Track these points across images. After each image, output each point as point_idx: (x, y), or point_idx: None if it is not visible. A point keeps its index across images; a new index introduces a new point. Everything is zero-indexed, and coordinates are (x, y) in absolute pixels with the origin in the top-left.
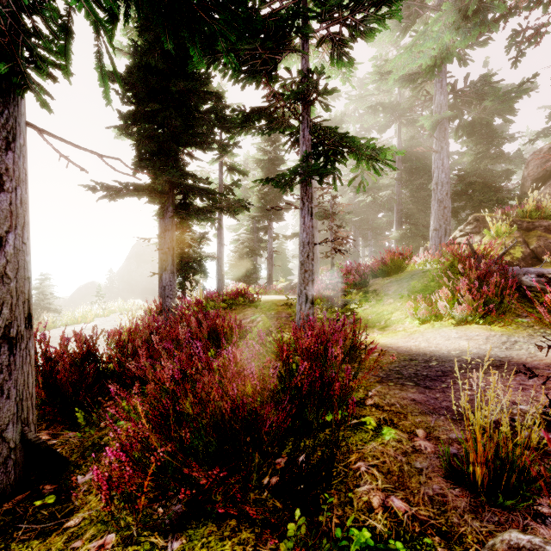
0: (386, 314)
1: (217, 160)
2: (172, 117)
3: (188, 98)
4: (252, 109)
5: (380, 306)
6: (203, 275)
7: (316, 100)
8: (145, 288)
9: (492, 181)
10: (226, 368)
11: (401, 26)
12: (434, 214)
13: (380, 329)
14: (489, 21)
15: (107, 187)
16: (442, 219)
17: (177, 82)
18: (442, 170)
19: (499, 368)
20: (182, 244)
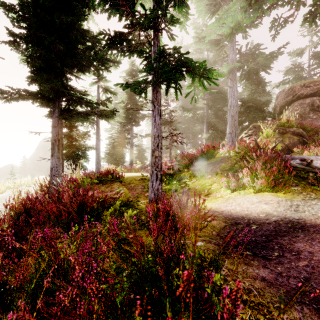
0: (207, 185)
1: (95, 83)
2: (56, 42)
3: (69, 30)
4: (115, 33)
5: (203, 180)
6: (86, 160)
7: (164, 29)
8: (49, 168)
9: (259, 106)
10: (73, 265)
11: (211, 10)
12: (229, 124)
13: (205, 196)
14: (263, 8)
15: (0, 90)
16: (234, 127)
17: (59, 15)
18: (233, 98)
19: (303, 230)
20: (71, 138)
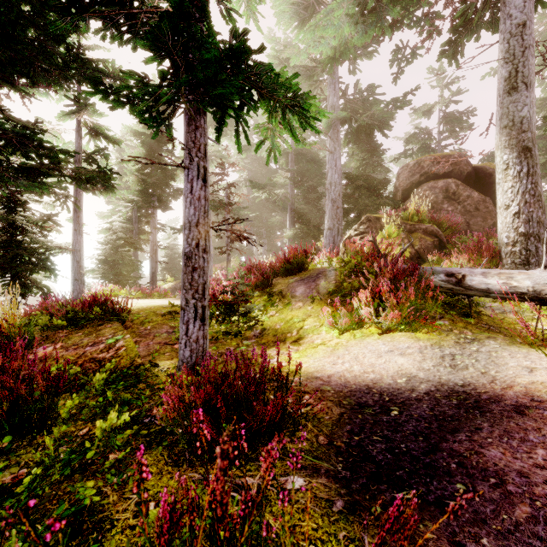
0: (297, 322)
1: (71, 115)
2: None
3: None
4: None
5: (288, 312)
6: (50, 274)
7: None
8: None
9: (374, 187)
10: None
11: (299, 16)
12: (328, 214)
13: (294, 343)
14: (384, 23)
15: None
16: (336, 218)
17: None
18: (335, 171)
19: (482, 410)
20: (12, 228)
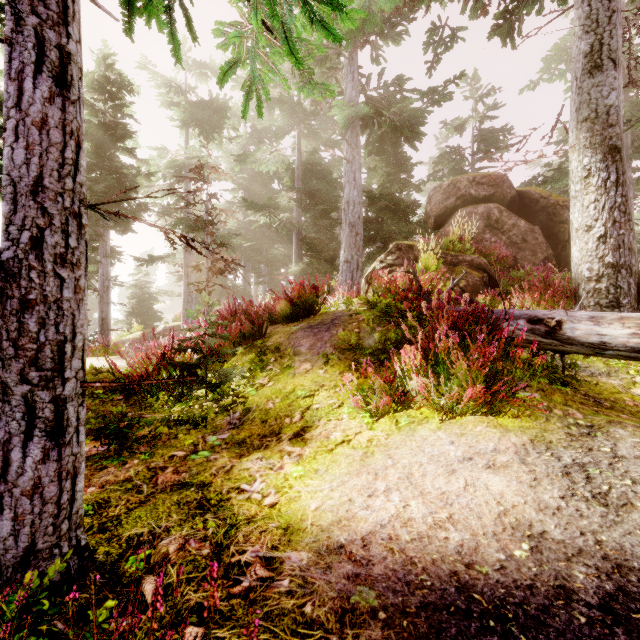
0: (301, 398)
1: None
2: None
3: None
4: None
5: (288, 380)
6: None
7: None
8: None
9: (401, 210)
10: None
11: None
12: (345, 242)
13: (296, 440)
14: None
15: None
16: (355, 248)
17: None
18: (354, 186)
19: None
20: None
